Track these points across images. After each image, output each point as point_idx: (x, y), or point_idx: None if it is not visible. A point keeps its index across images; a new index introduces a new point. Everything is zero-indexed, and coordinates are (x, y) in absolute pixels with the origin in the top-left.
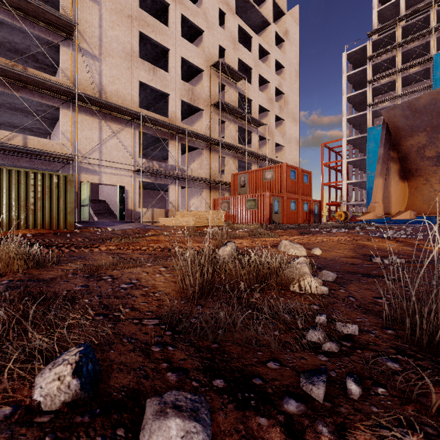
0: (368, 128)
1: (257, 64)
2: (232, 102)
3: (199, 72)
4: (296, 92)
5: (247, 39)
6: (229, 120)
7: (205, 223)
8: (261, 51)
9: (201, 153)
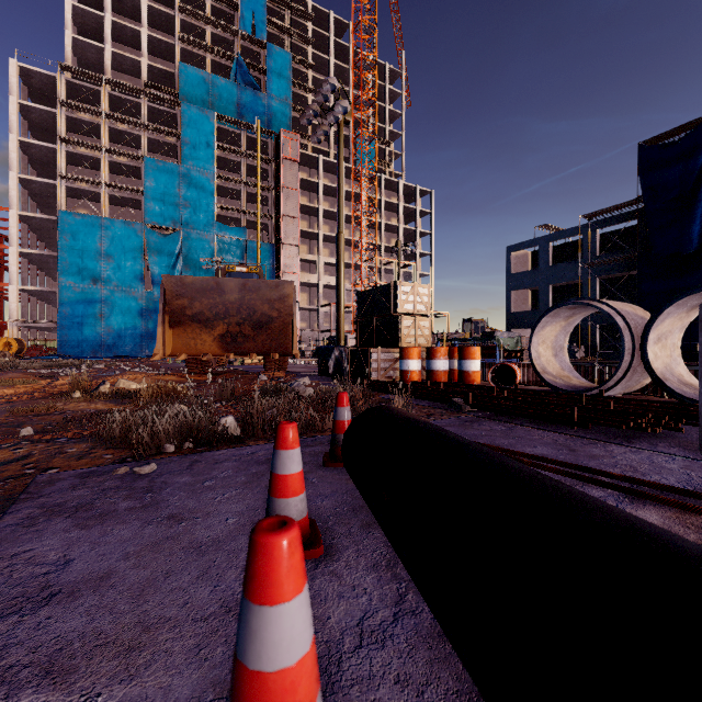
0: (61, 210)
1: None
2: None
3: None
4: None
5: None
6: None
7: None
8: None
9: None
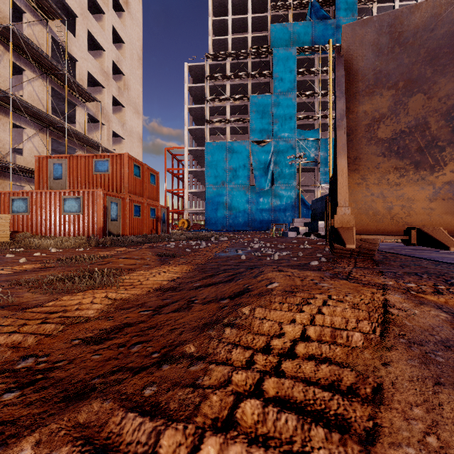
0: (206, 142)
1: (85, 14)
2: (39, 44)
3: None
4: (139, 80)
5: None
6: (33, 71)
7: None
8: (92, 4)
9: None
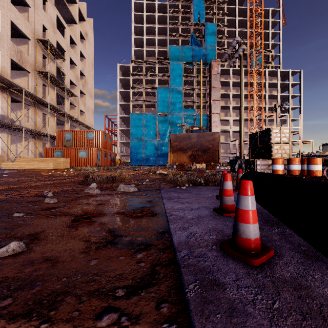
0: (131, 113)
1: (69, 49)
2: (52, 72)
3: (23, 37)
4: (92, 77)
5: (61, 26)
6: (50, 86)
7: (59, 166)
8: (70, 40)
9: (25, 107)
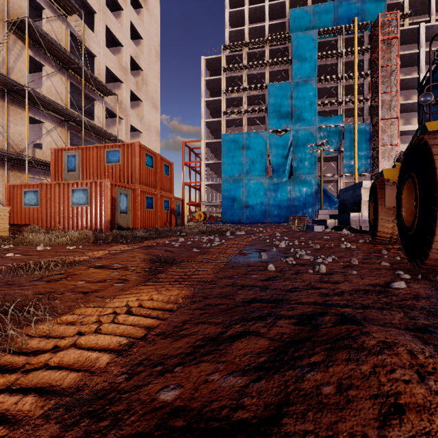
0: (223, 134)
1: (104, 10)
2: (57, 40)
3: None
4: (157, 75)
5: None
6: (52, 66)
7: None
8: (111, 1)
9: None
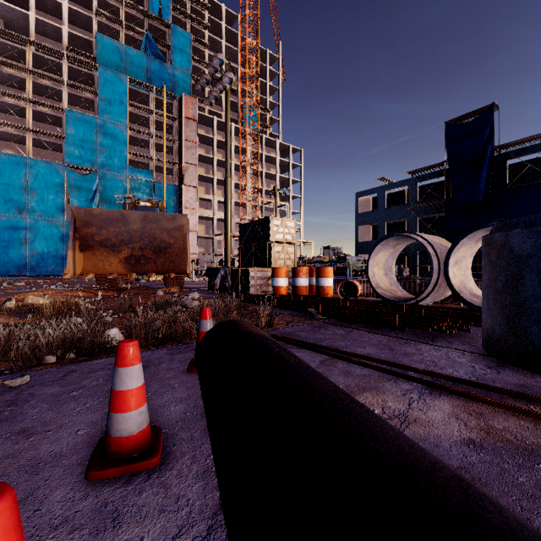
0: None
1: None
2: None
3: None
4: None
5: None
6: None
7: None
8: None
9: None
